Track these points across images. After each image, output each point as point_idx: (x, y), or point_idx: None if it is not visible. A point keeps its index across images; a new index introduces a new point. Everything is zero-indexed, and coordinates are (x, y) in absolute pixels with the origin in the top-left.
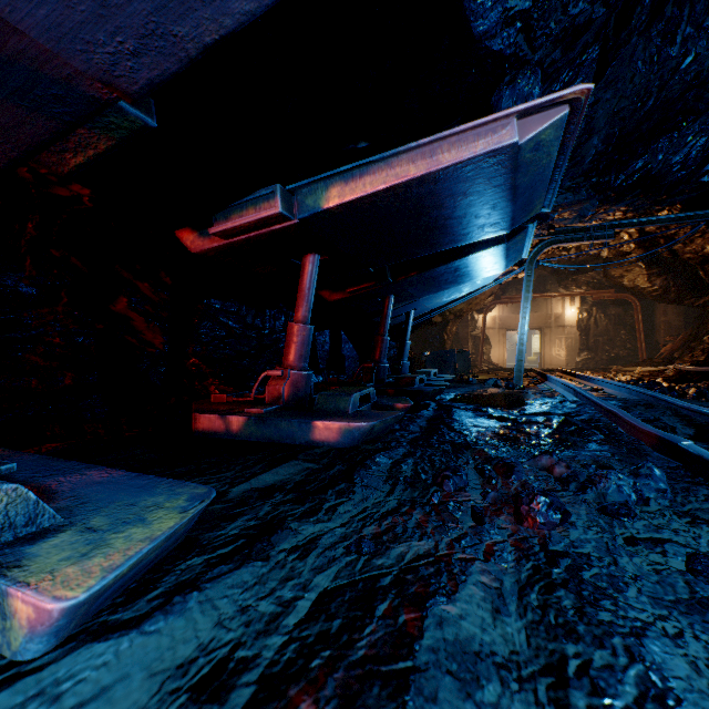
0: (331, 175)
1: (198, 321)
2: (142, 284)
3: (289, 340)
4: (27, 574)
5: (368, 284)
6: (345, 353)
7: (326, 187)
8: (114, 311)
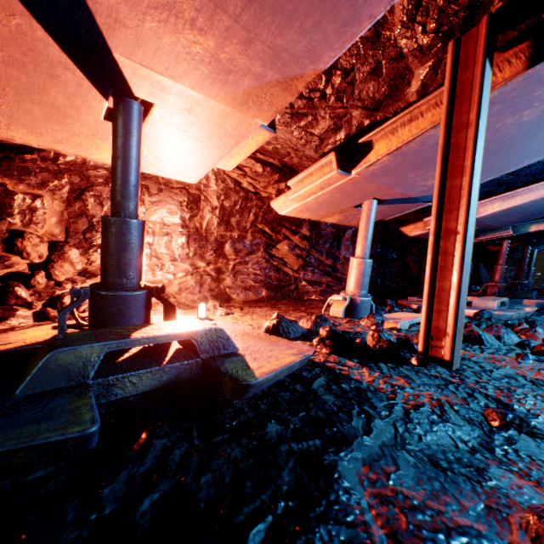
0: (533, 222)
1: (425, 262)
2: (414, 250)
3: (495, 272)
4: (522, 307)
5: (519, 243)
6: (481, 275)
7: (529, 225)
8: (405, 261)
